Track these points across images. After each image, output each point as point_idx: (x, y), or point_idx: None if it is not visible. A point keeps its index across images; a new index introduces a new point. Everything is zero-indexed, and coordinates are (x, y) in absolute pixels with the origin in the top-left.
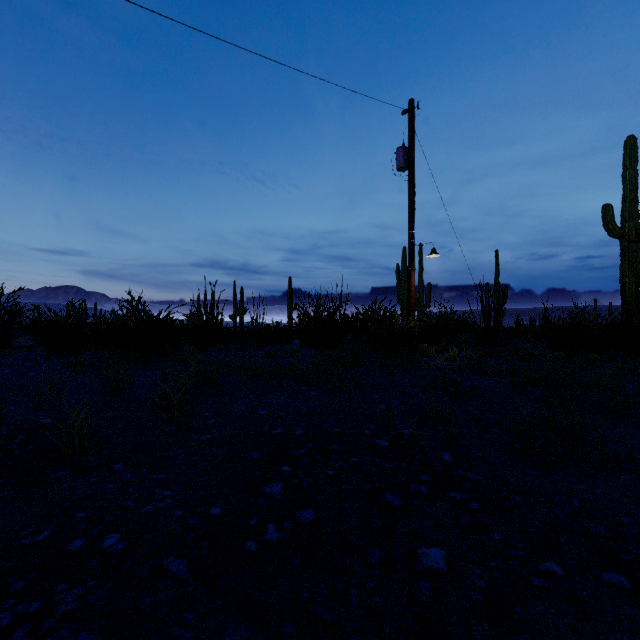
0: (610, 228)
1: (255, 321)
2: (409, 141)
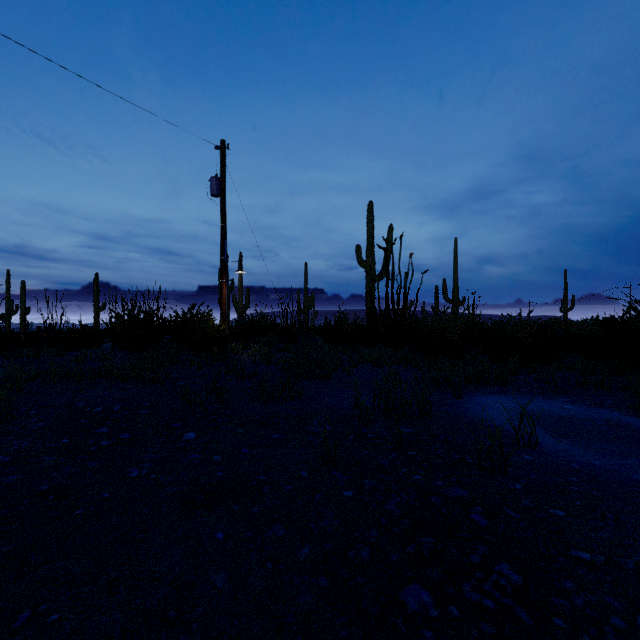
0: (360, 261)
1: (50, 324)
2: (221, 174)
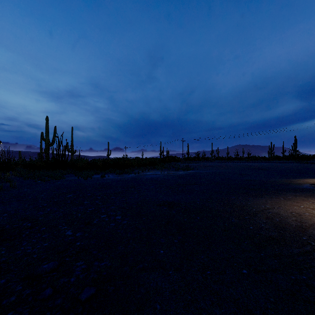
0: (43, 138)
1: None
2: None
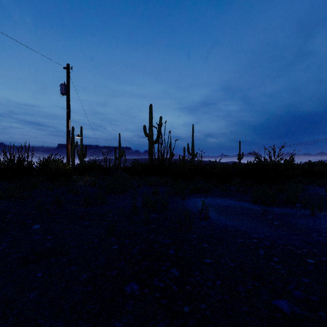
0: (145, 133)
1: None
2: (67, 83)
